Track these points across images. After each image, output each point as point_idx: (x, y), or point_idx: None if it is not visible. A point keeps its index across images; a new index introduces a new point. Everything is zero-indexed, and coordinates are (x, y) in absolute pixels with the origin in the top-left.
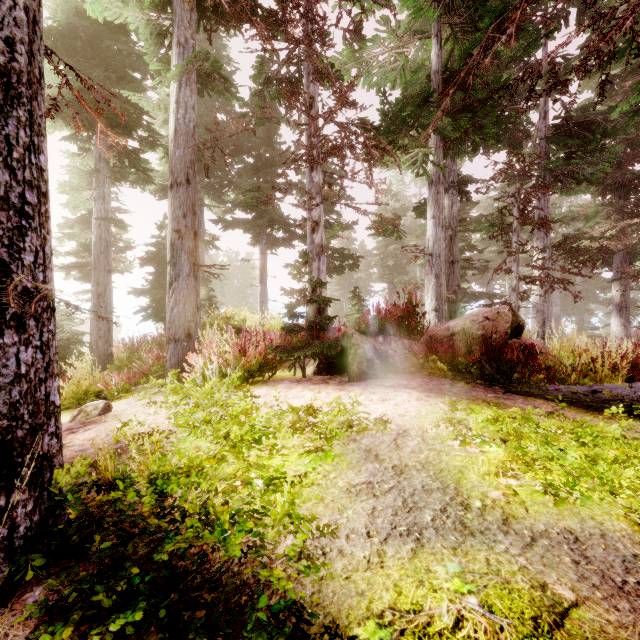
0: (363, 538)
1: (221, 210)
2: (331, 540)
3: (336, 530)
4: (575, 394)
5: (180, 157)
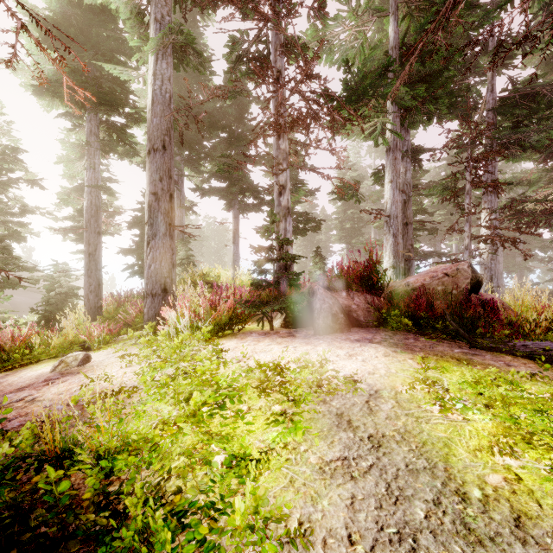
0: (344, 545)
1: (199, 180)
2: (304, 548)
3: (310, 531)
4: (547, 351)
5: (157, 125)
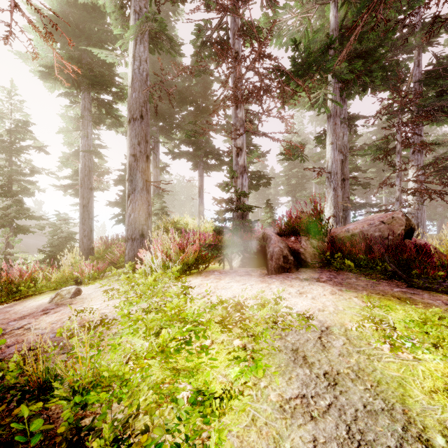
0: None
1: (171, 146)
2: None
3: None
4: None
5: (136, 98)
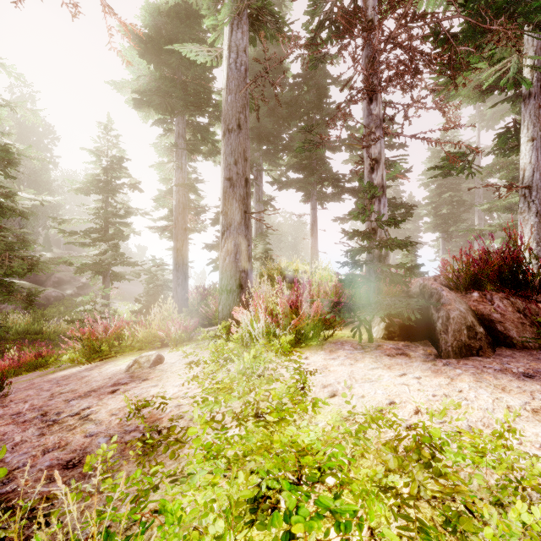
0: None
1: (277, 174)
2: None
3: None
4: None
5: (231, 103)
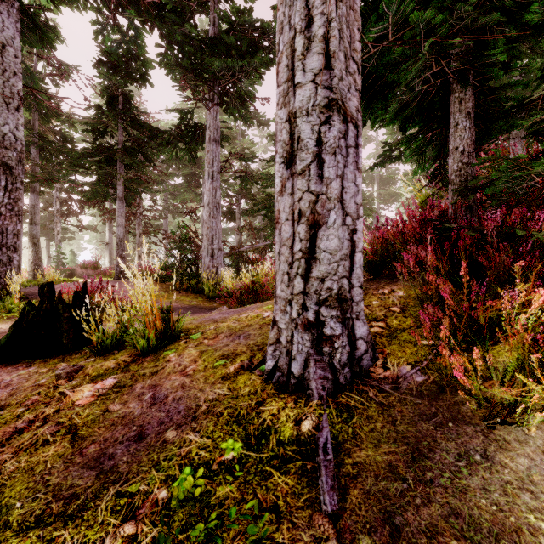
0: None
1: None
2: None
3: None
4: None
5: None
